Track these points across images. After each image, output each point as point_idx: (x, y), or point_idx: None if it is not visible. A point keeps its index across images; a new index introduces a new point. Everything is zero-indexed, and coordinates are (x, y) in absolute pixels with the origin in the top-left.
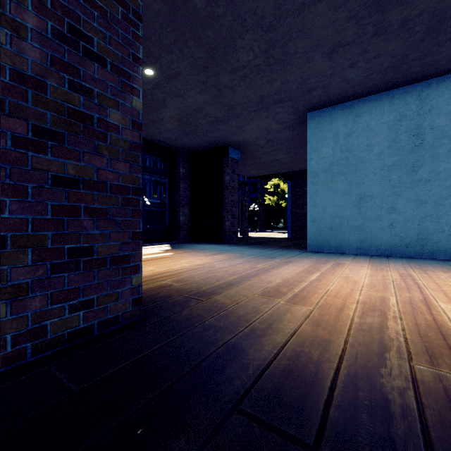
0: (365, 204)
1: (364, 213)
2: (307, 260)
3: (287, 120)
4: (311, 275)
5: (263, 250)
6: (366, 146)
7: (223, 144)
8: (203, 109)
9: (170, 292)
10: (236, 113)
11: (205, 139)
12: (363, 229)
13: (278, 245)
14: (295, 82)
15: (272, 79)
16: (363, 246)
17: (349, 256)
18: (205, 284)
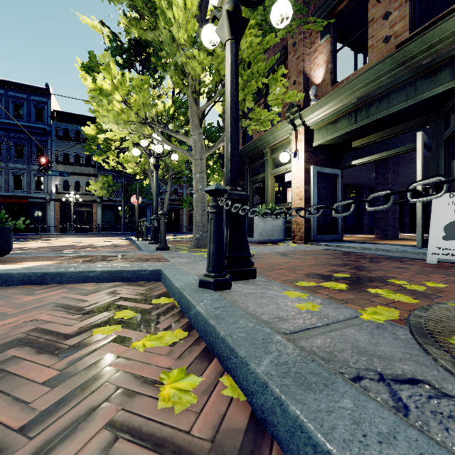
0: None
1: None
2: None
3: None
4: None
5: None
6: None
7: None
8: None
9: None
10: None
11: None
12: None
13: None
14: None
15: None
16: None
17: None
18: None
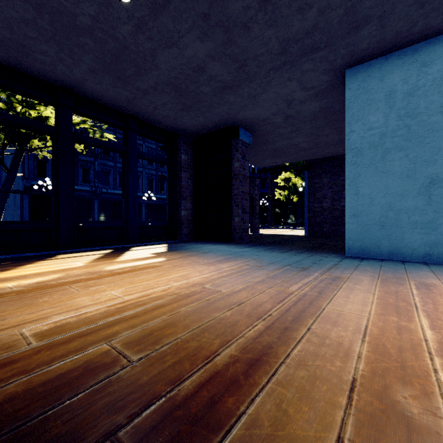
0: (438, 191)
1: (437, 203)
2: (363, 275)
3: (315, 84)
4: (413, 321)
5: (285, 254)
6: (440, 106)
7: (232, 124)
8: (206, 68)
9: (87, 412)
10: (249, 74)
11: (210, 117)
12: (436, 227)
13: (301, 246)
14: (340, 10)
15: (306, 4)
16: (434, 251)
17: (420, 268)
18: (194, 358)
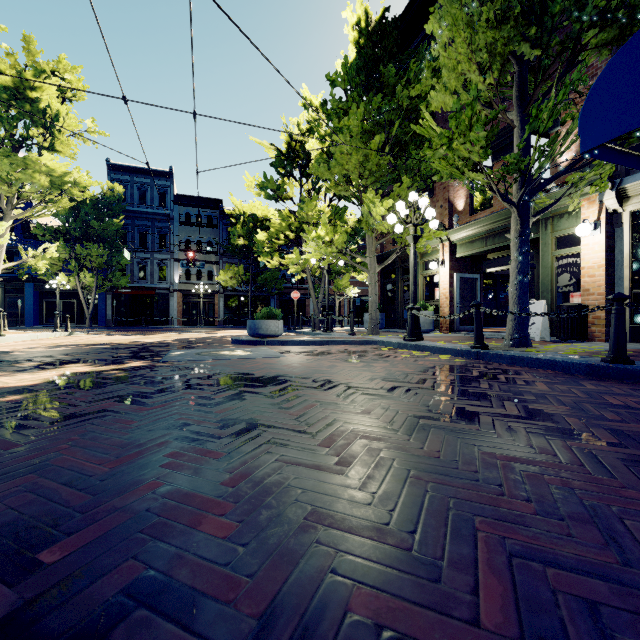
0: None
1: None
2: None
3: None
4: None
5: None
6: None
7: None
8: None
9: None
10: None
11: None
12: None
13: None
14: None
15: None
16: None
17: None
18: None
